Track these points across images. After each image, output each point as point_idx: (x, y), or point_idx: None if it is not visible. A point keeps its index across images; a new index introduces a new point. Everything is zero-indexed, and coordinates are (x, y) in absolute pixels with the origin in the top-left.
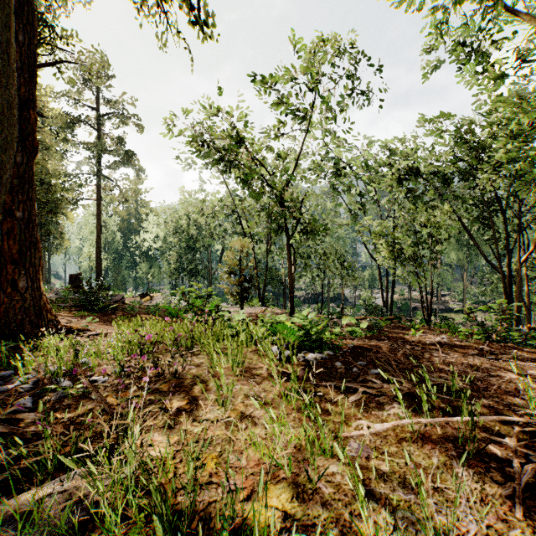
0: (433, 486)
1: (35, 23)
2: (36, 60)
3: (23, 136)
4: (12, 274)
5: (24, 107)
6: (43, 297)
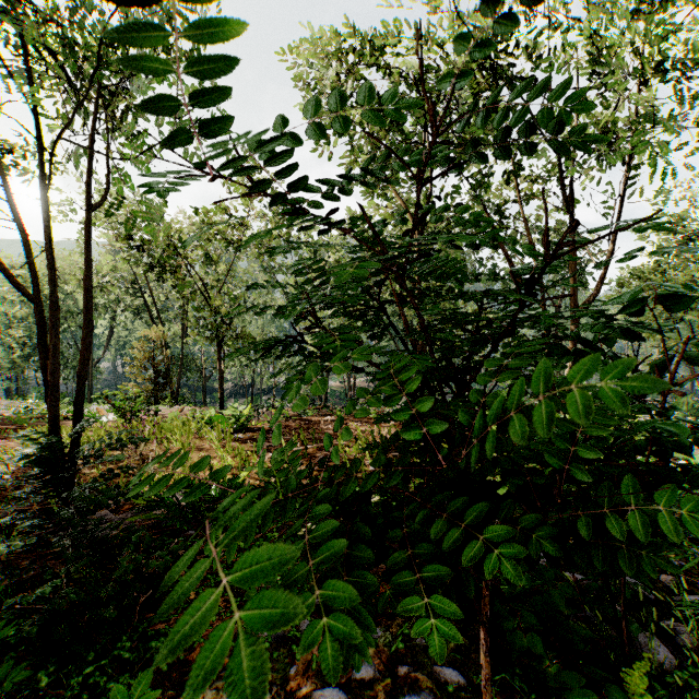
0: None
1: None
2: None
3: None
4: None
5: None
6: None
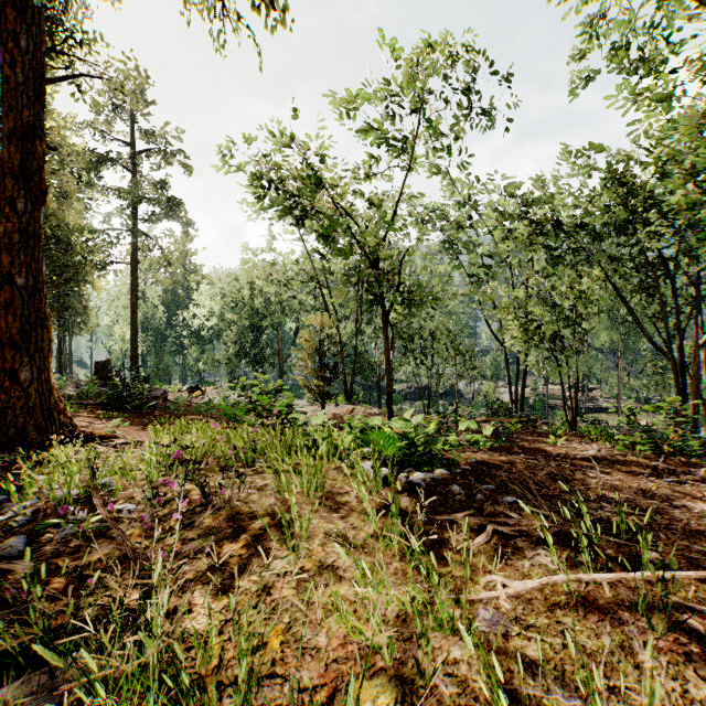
0: (607, 683)
1: (43, 22)
2: (44, 73)
3: (27, 175)
4: (12, 362)
5: (28, 136)
6: (53, 393)
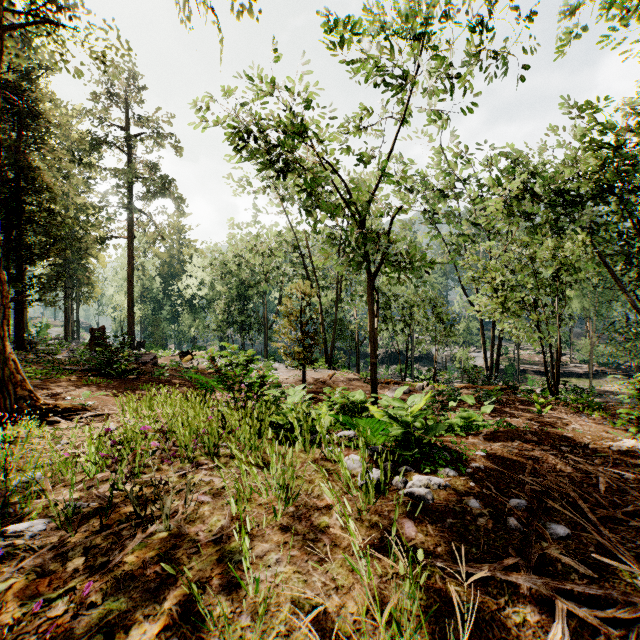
0: None
1: None
2: (1, 19)
3: None
4: None
5: None
6: (10, 364)
